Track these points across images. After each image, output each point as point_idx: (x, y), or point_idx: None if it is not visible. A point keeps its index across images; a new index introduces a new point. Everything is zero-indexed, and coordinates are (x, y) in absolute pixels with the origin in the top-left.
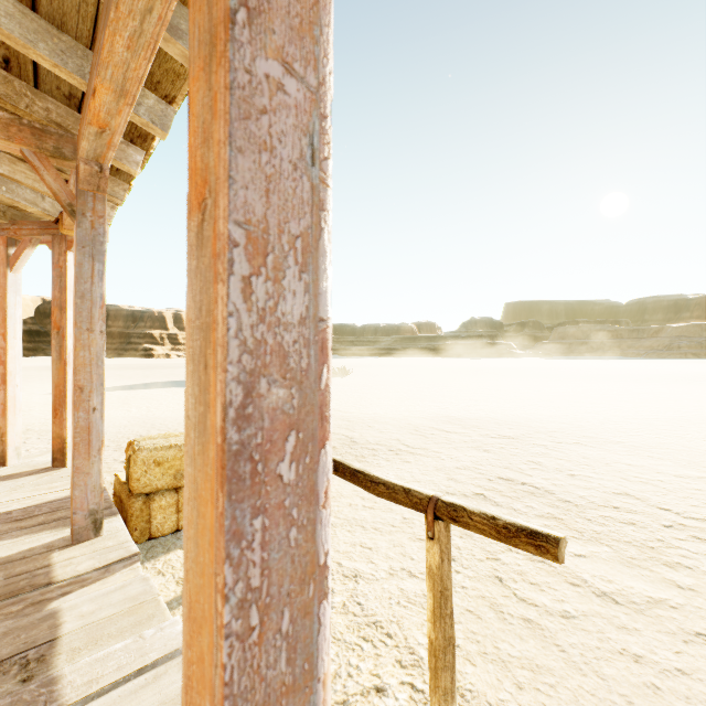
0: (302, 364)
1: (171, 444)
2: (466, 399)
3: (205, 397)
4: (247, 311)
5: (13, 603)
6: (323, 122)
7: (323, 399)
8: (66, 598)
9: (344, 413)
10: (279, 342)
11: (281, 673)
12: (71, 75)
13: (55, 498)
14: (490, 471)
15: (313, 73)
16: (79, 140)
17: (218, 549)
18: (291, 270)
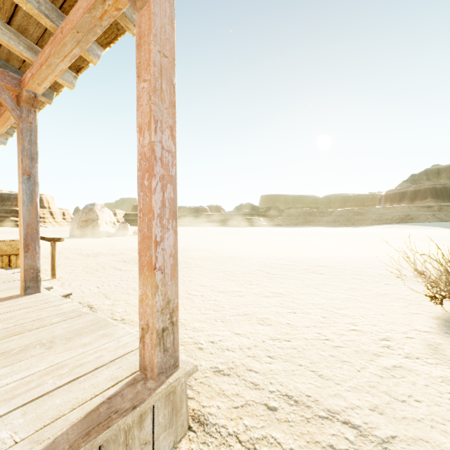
0: None
1: (0, 241)
2: (185, 242)
3: None
4: None
5: None
6: None
7: None
8: None
9: (113, 247)
10: None
11: None
12: None
13: None
14: None
15: None
16: None
17: None
18: None
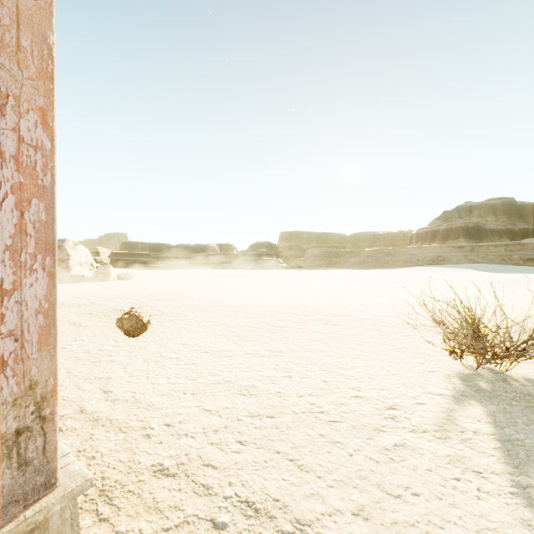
0: None
1: None
2: (181, 288)
3: None
4: None
5: None
6: None
7: None
8: None
9: (84, 295)
10: None
11: None
12: None
13: None
14: (115, 308)
15: None
16: None
17: None
18: None
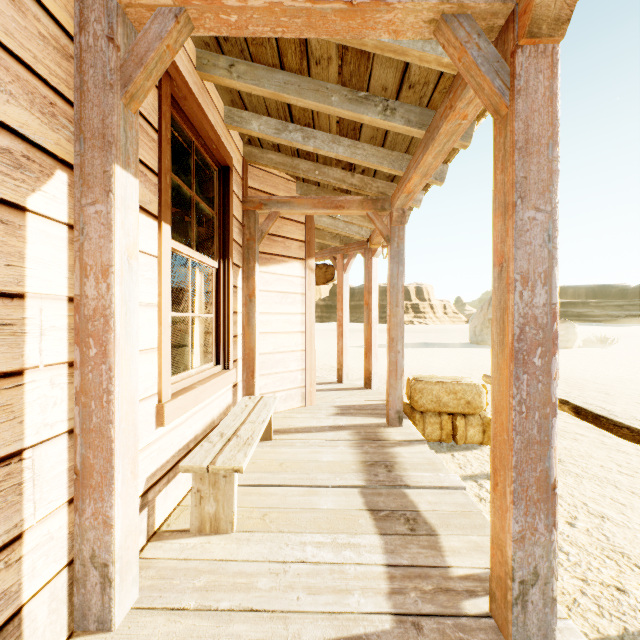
0: (544, 322)
1: (436, 381)
2: None
3: (503, 333)
4: (521, 303)
5: (372, 443)
6: (554, 223)
7: (554, 336)
8: (394, 448)
9: (601, 385)
10: (533, 313)
11: (534, 434)
12: (396, 171)
13: (372, 403)
14: None
15: (549, 205)
16: (394, 200)
17: (510, 383)
18: (538, 286)
